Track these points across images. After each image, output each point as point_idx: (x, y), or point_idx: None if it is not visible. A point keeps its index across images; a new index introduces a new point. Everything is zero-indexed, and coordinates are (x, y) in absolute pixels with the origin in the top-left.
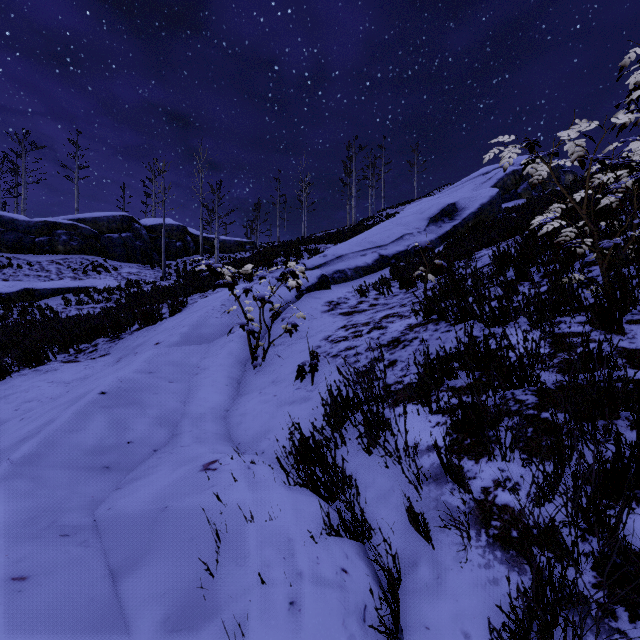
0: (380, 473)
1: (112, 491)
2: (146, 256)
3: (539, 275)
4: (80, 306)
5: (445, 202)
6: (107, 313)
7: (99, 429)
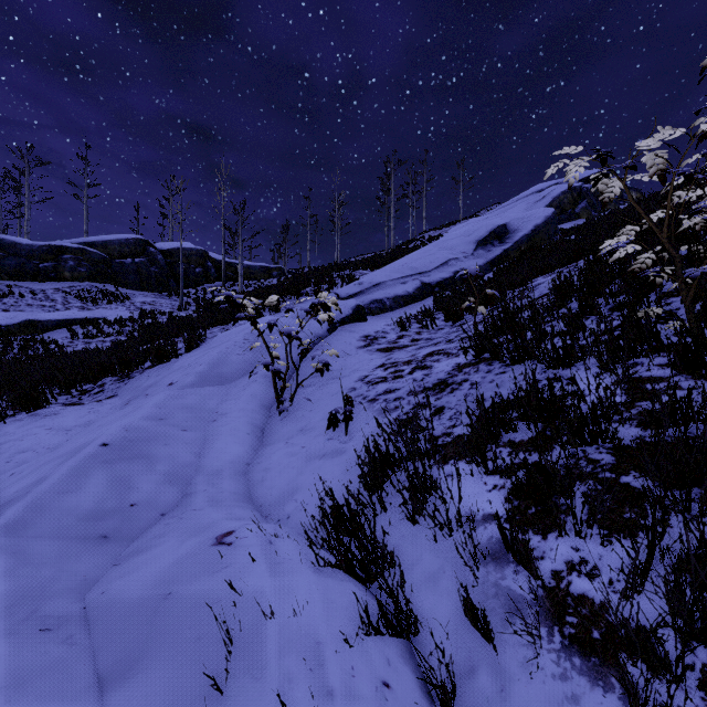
0: (427, 548)
1: (109, 568)
2: (162, 283)
3: (607, 307)
4: (88, 339)
5: (495, 223)
6: (117, 348)
7: (98, 489)
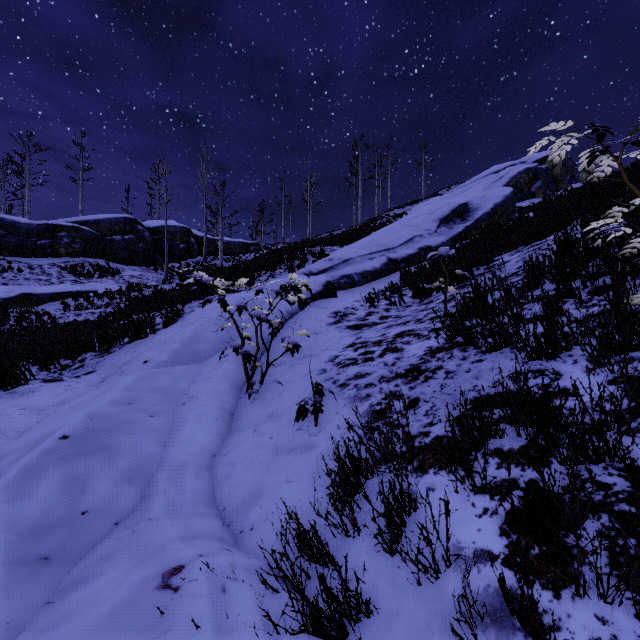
0: (409, 592)
1: (40, 607)
2: (149, 258)
3: (586, 291)
4: (79, 311)
5: (456, 202)
6: (101, 322)
7: (48, 494)
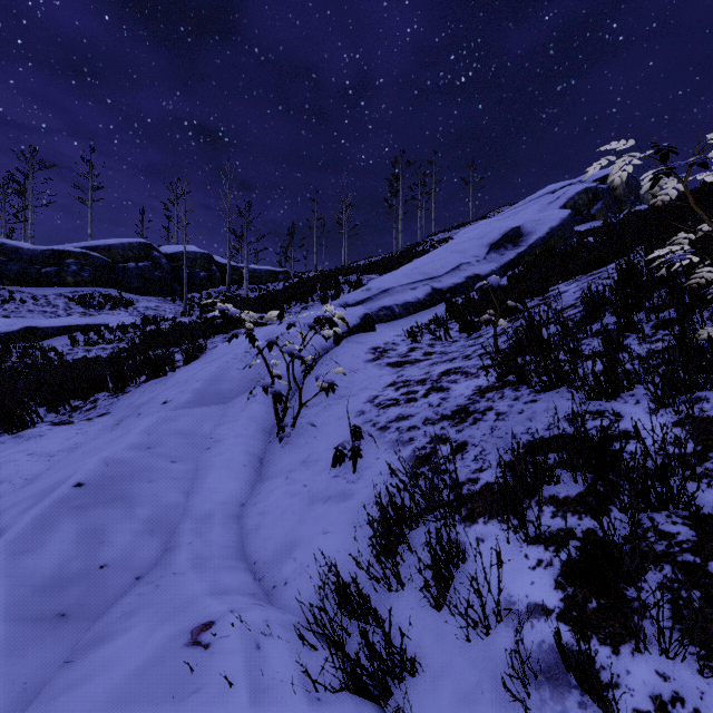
0: (457, 649)
1: (59, 667)
2: (166, 288)
3: (650, 324)
4: (89, 347)
5: (508, 226)
6: (114, 359)
7: (63, 546)
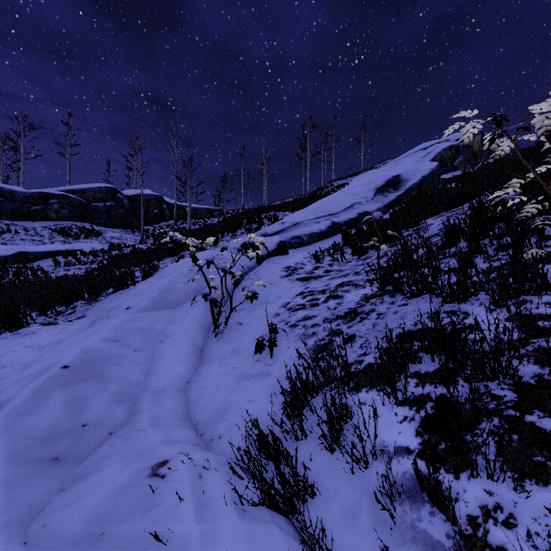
0: (345, 479)
1: (55, 494)
2: (127, 222)
3: (492, 248)
4: (68, 267)
5: (390, 174)
6: (88, 276)
7: (55, 410)
